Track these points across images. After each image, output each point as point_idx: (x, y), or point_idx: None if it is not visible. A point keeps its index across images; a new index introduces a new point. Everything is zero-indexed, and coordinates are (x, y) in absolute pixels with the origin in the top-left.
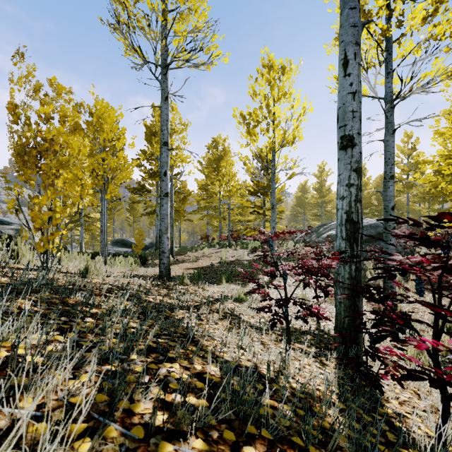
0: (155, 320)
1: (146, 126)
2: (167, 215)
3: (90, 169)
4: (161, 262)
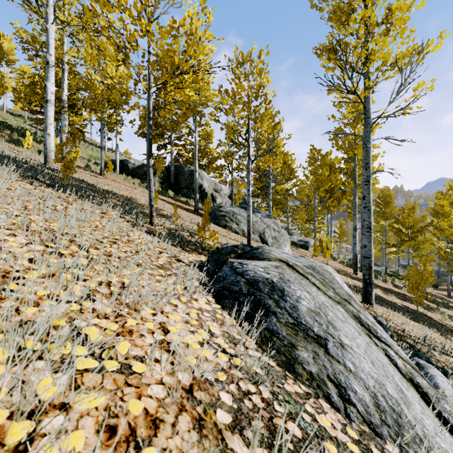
0: (448, 301)
1: (431, 208)
2: (449, 279)
3: (418, 258)
4: (447, 292)
